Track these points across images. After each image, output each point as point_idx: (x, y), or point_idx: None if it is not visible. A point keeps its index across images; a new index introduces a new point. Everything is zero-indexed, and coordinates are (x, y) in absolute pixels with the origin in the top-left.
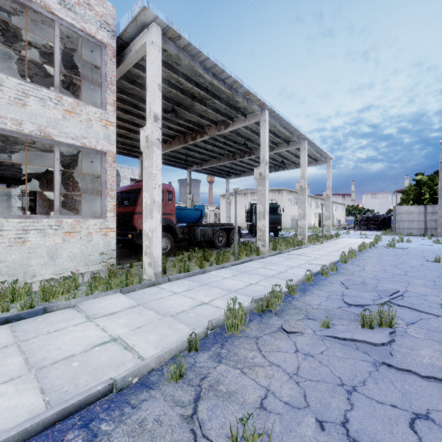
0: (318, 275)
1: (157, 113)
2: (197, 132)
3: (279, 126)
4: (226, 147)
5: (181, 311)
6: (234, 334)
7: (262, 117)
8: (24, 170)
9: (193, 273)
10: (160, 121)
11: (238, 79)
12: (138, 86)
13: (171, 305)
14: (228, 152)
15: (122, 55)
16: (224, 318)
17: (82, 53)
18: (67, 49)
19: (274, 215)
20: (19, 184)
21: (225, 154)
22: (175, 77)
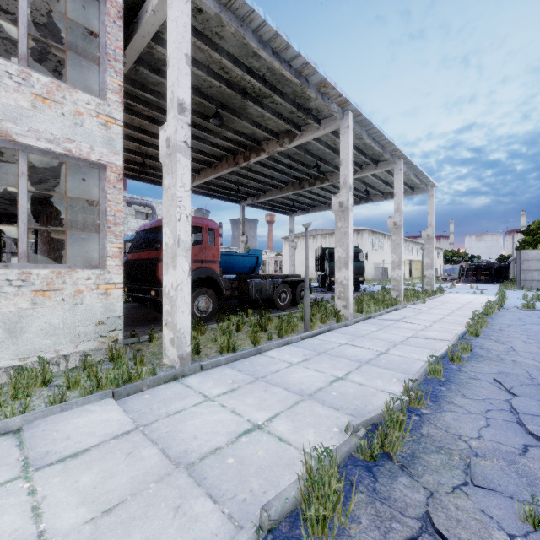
0: (443, 360)
1: (184, 100)
2: (251, 150)
3: (366, 136)
4: (291, 172)
5: (211, 449)
6: None
7: (343, 121)
8: (14, 202)
9: (240, 354)
10: (189, 114)
11: (310, 61)
12: (165, 78)
13: (194, 431)
14: (293, 179)
15: (136, 21)
16: (296, 493)
17: (77, 20)
18: (53, 13)
19: (354, 262)
20: (14, 222)
21: (289, 182)
22: (216, 57)
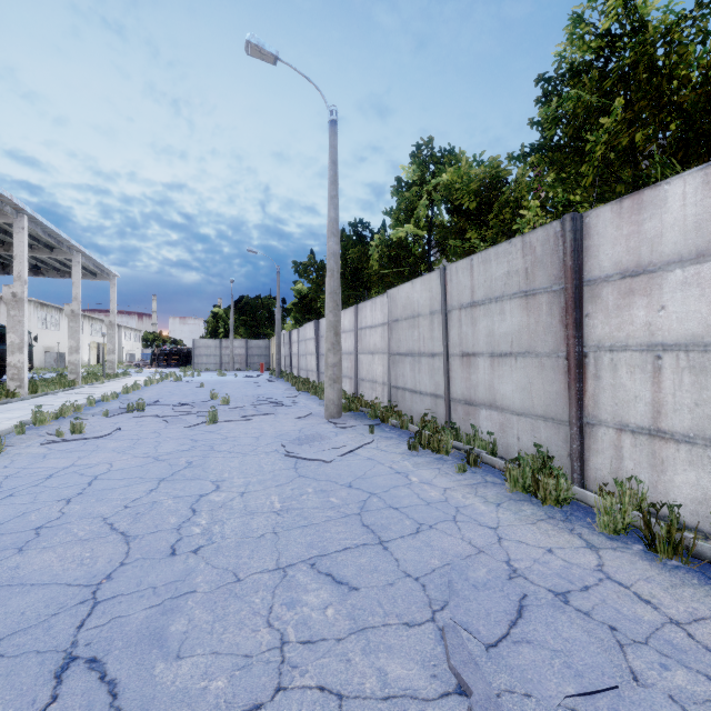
0: (100, 402)
1: None
2: None
3: (42, 233)
4: None
5: None
6: (43, 426)
7: (17, 221)
8: None
9: None
10: None
11: None
12: None
13: None
14: None
15: None
16: (31, 420)
17: None
18: None
19: None
20: None
21: None
22: None
